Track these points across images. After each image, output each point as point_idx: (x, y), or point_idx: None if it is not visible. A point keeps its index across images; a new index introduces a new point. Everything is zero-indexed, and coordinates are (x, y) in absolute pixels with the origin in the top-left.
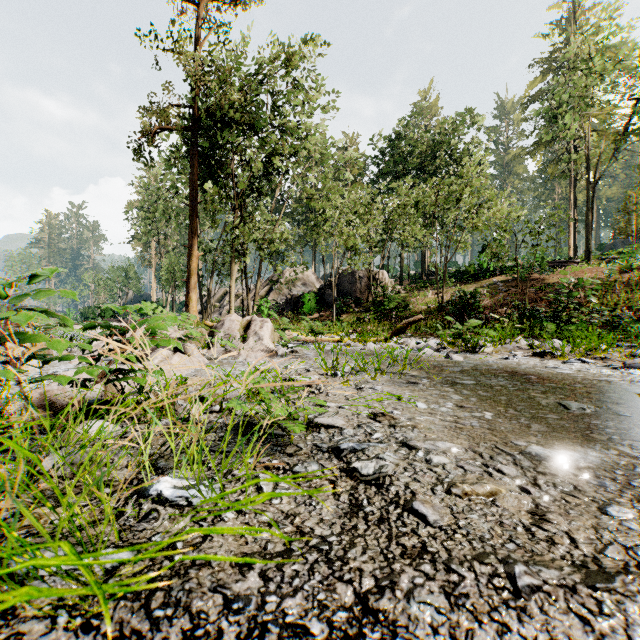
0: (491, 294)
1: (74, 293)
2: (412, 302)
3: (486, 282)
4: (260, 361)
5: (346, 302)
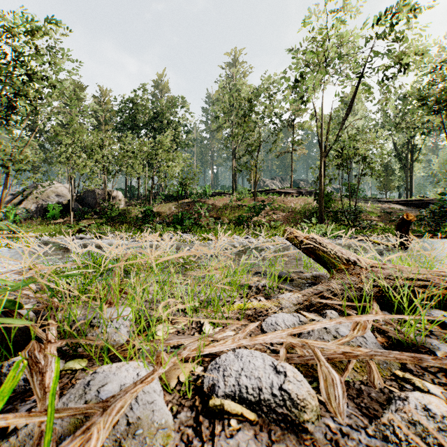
0: (177, 209)
1: None
2: (134, 212)
3: (179, 202)
4: None
5: (84, 211)
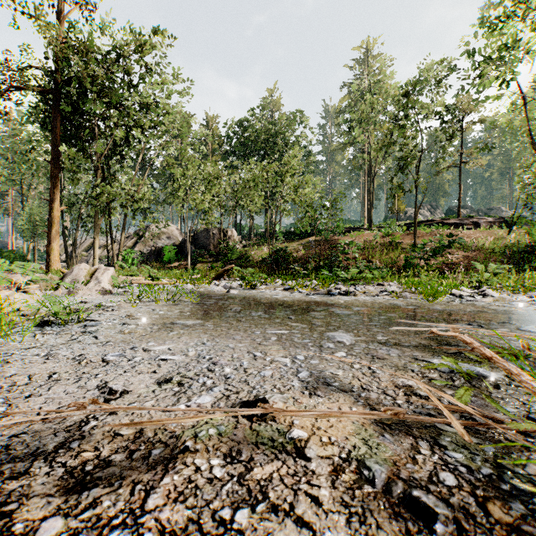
0: (305, 249)
1: None
2: (252, 254)
3: (305, 241)
4: (93, 297)
5: (200, 254)
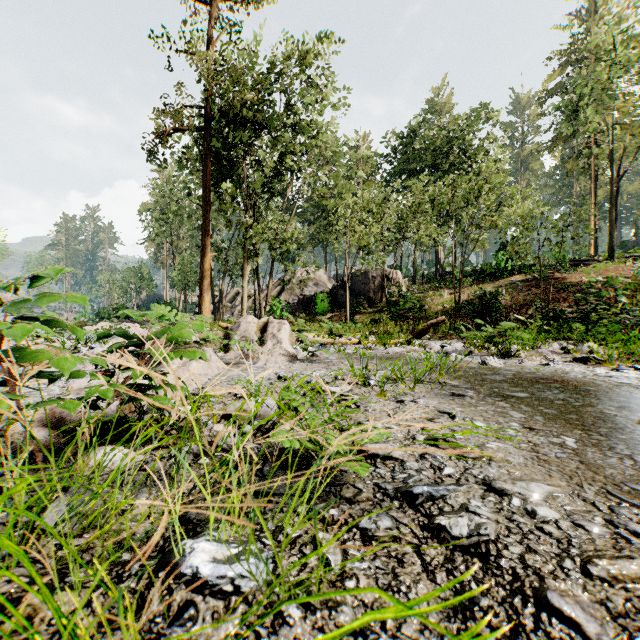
0: (510, 294)
1: (84, 298)
2: (427, 302)
3: (504, 281)
4: (281, 366)
5: (359, 302)
